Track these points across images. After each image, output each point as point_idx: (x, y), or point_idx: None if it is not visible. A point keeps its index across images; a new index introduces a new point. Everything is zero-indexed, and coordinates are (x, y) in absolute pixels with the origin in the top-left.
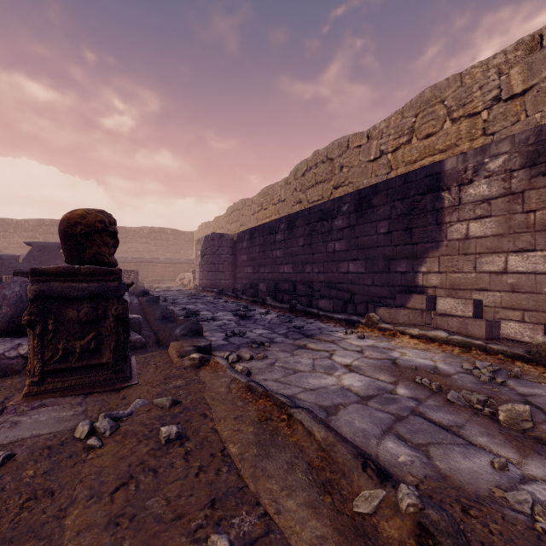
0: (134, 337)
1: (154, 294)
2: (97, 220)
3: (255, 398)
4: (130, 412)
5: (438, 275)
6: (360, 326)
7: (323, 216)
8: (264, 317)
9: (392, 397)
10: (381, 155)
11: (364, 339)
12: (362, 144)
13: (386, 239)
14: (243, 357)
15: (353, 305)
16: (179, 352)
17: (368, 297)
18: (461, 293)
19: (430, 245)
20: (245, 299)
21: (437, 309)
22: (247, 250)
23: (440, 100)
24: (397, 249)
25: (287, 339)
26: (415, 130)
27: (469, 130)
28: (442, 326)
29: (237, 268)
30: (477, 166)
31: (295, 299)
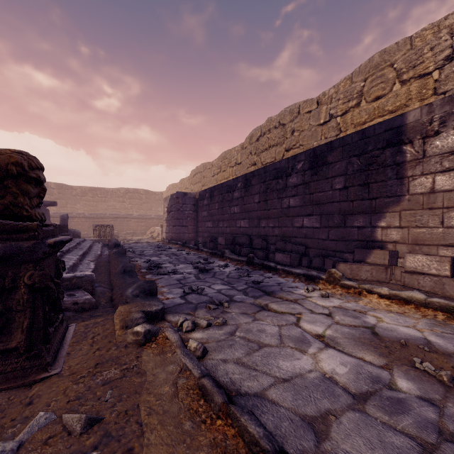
0: (82, 298)
1: (125, 246)
2: (10, 162)
3: (210, 415)
4: (15, 446)
5: (399, 230)
6: (320, 282)
7: (278, 174)
8: (222, 270)
9: (397, 398)
10: (331, 119)
11: (328, 297)
12: (312, 110)
13: (341, 194)
14: (199, 323)
15: (308, 258)
16: (124, 321)
17: (323, 251)
18: (425, 249)
19: (390, 199)
20: (205, 251)
21: (405, 266)
22: (208, 207)
23: (390, 63)
24: (354, 204)
25: (246, 298)
26: (363, 93)
27: (420, 90)
28: (411, 284)
29: (199, 223)
30: (444, 117)
31: (252, 252)
